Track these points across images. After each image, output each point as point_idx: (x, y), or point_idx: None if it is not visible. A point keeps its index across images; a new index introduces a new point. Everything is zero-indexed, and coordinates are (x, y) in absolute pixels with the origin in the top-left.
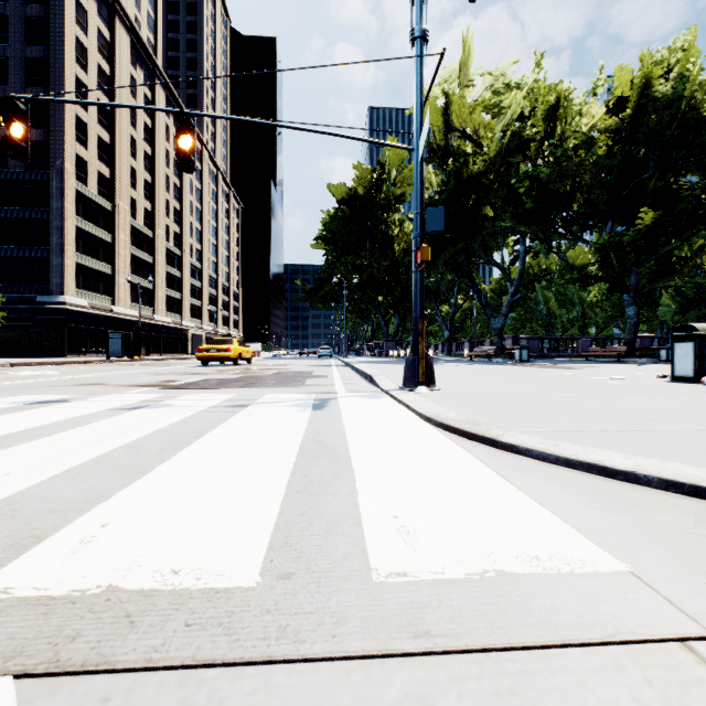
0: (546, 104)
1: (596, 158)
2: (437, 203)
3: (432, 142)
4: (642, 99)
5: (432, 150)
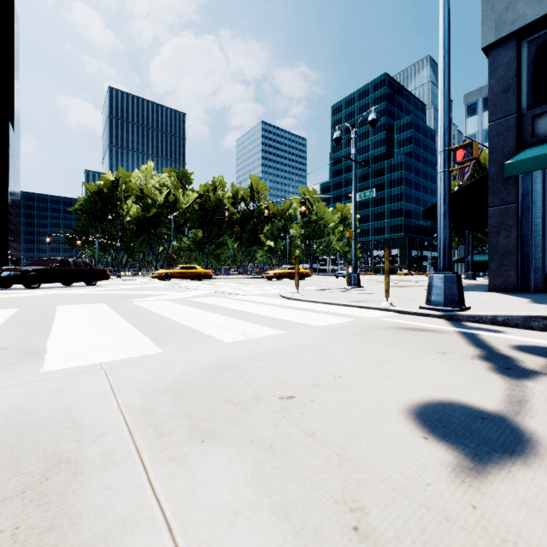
0: (172, 199)
1: (195, 211)
2: (137, 223)
3: (138, 195)
4: (208, 196)
5: (138, 199)
